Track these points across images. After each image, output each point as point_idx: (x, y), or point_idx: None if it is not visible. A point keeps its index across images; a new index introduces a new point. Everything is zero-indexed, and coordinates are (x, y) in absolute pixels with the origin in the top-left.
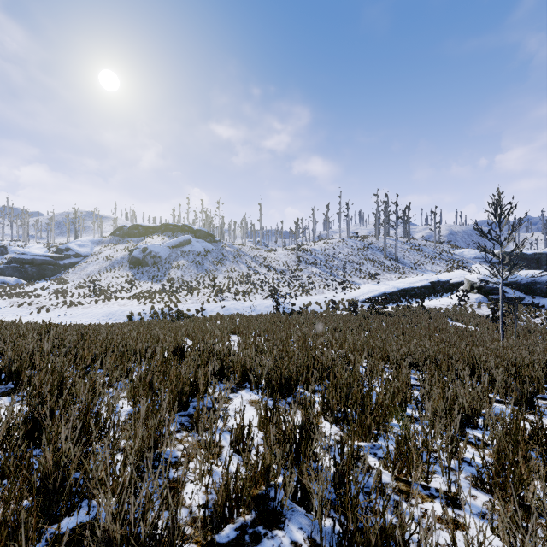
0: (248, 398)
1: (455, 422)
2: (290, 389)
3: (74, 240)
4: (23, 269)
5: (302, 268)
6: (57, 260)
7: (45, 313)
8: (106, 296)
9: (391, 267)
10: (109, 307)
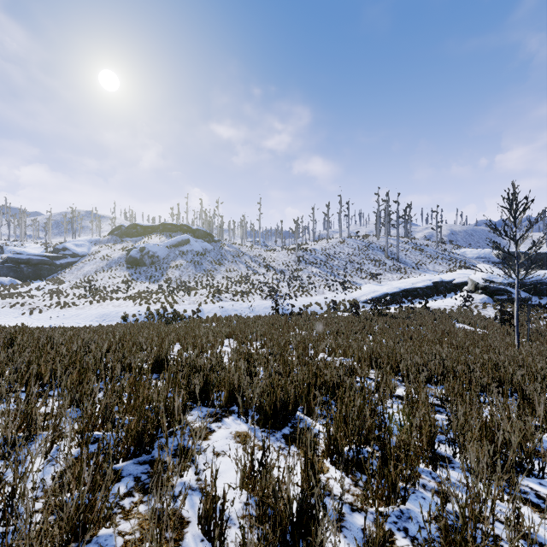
0: (234, 430)
1: (546, 511)
2: (287, 414)
3: (72, 240)
4: (19, 269)
5: (302, 268)
6: (54, 260)
7: (38, 314)
8: (101, 296)
9: (393, 266)
10: (104, 308)
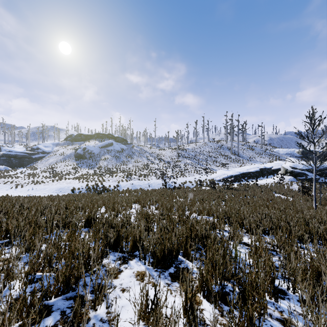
0: (136, 270)
1: None
2: (172, 257)
3: (42, 143)
4: (10, 161)
5: (180, 160)
6: (31, 155)
7: (20, 188)
8: (59, 177)
9: (235, 159)
10: (60, 184)
